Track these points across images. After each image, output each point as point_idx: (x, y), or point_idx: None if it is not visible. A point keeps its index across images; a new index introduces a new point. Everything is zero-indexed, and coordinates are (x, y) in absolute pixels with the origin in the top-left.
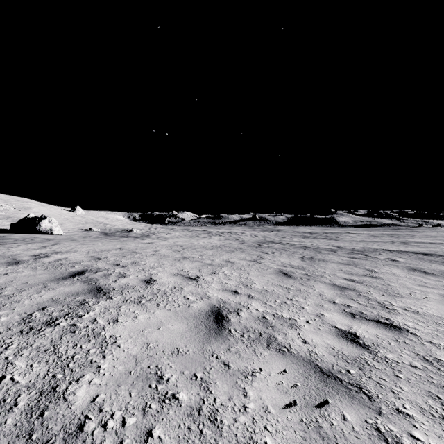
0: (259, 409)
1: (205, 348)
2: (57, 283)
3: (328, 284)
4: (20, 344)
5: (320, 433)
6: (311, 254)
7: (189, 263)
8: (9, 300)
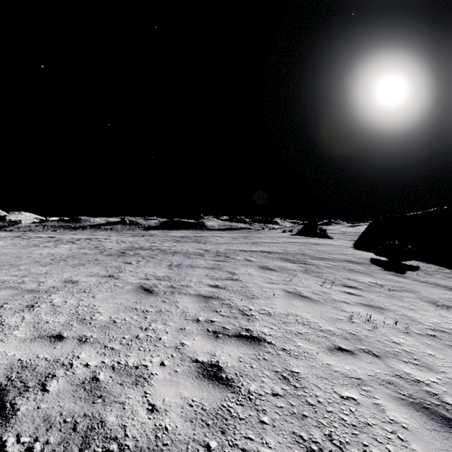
0: None
1: None
2: None
3: (193, 295)
4: None
5: None
6: (179, 261)
7: None
8: None
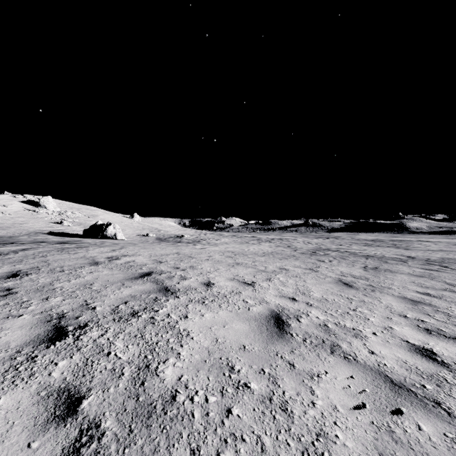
0: (327, 407)
1: (269, 348)
2: (131, 282)
3: (397, 296)
4: (115, 329)
5: (392, 436)
6: (375, 264)
7: (243, 269)
8: (99, 294)
